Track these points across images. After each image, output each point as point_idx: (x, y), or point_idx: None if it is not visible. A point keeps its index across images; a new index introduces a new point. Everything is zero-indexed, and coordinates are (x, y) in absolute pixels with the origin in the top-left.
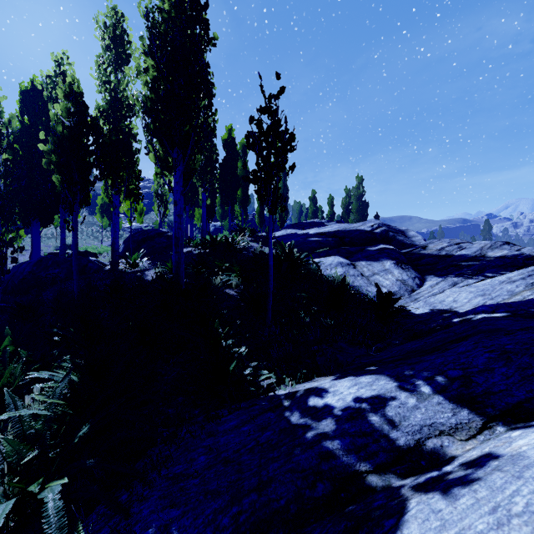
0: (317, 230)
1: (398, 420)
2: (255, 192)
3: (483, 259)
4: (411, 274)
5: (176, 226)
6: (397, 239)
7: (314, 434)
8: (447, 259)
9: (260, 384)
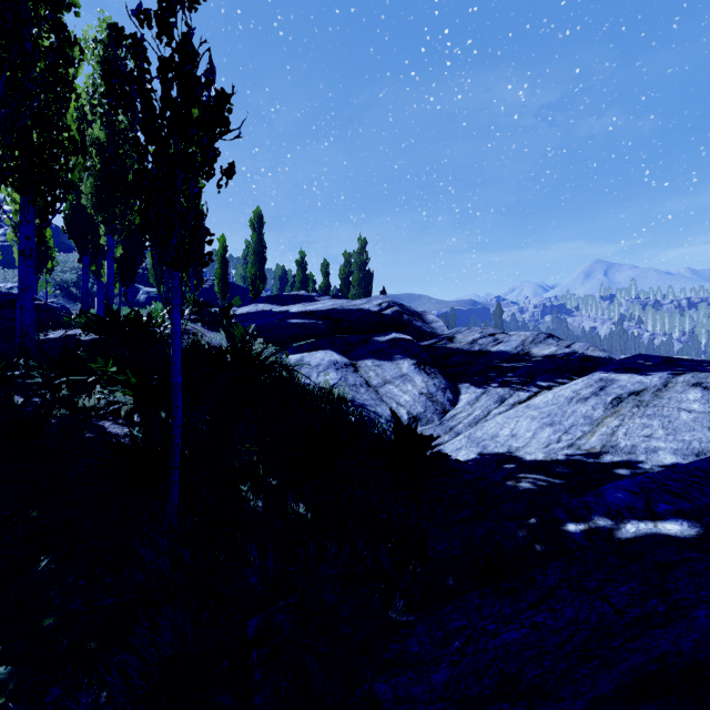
0: (302, 307)
1: None
2: (140, 216)
3: (529, 359)
4: (440, 382)
5: None
6: (414, 326)
7: None
8: (483, 358)
9: None
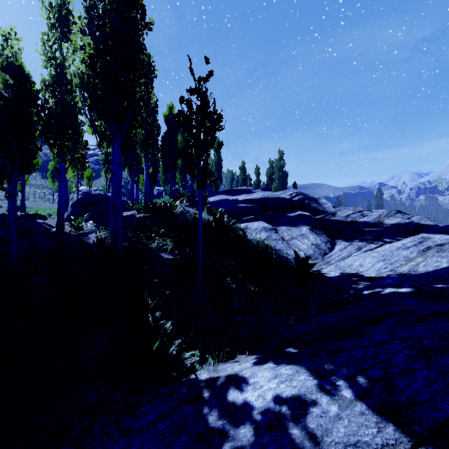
0: (245, 197)
1: (320, 434)
2: (186, 167)
3: (381, 226)
4: (324, 238)
5: (114, 195)
6: (311, 206)
7: (231, 447)
8: (352, 225)
9: (184, 363)
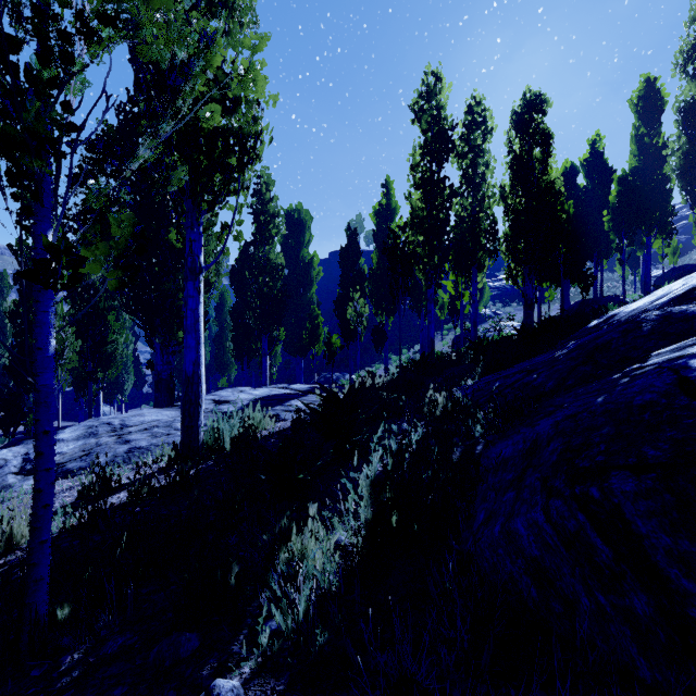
0: None
1: None
2: None
3: None
4: None
5: None
6: None
7: None
8: None
9: None
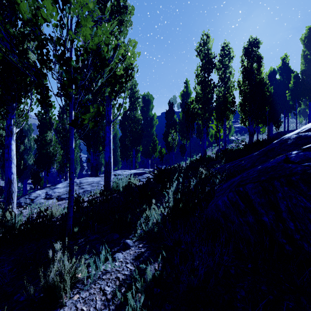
0: None
1: None
2: None
3: None
4: None
5: None
6: None
7: None
8: None
9: None
